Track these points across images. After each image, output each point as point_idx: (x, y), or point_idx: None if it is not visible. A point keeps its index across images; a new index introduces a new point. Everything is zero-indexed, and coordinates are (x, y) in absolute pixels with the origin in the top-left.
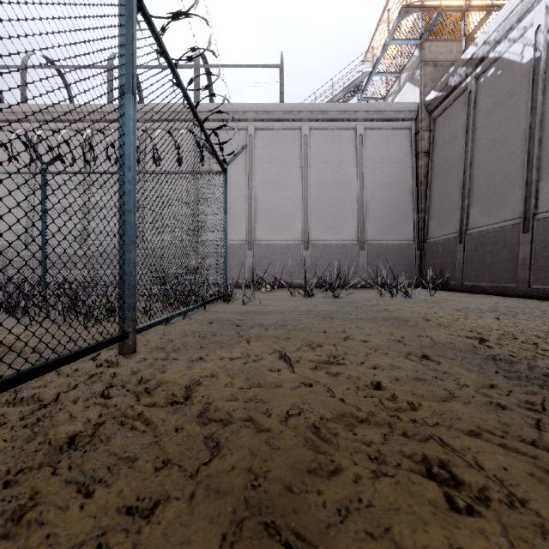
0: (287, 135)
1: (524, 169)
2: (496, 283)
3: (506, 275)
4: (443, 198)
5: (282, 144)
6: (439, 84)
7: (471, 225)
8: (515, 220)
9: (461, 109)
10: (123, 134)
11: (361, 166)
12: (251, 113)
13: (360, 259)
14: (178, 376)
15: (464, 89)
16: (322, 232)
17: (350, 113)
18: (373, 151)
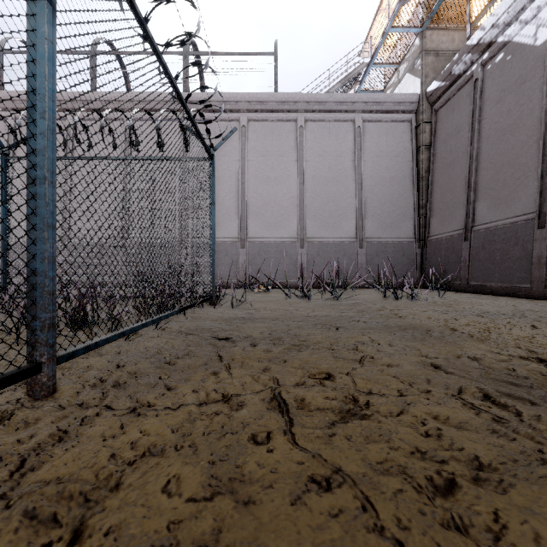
0: (282, 126)
1: (539, 159)
2: (506, 283)
3: (518, 275)
4: (446, 193)
5: (277, 136)
6: (442, 73)
7: (477, 221)
8: (528, 215)
9: (466, 99)
10: (33, 60)
11: (359, 160)
12: (244, 103)
13: (359, 257)
14: (93, 453)
15: (469, 78)
16: (318, 229)
17: (348, 104)
18: (372, 144)
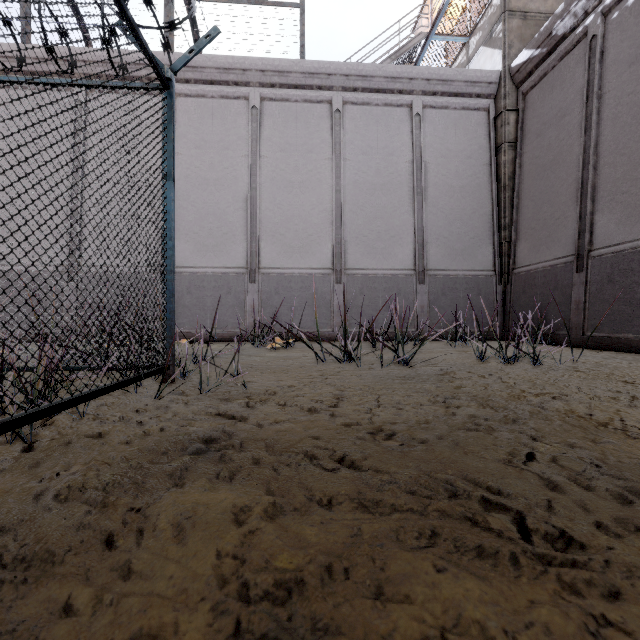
0: (310, 110)
1: None
2: None
3: None
4: (541, 206)
5: (303, 123)
6: (536, 36)
7: (598, 242)
8: None
9: (575, 68)
10: None
11: (419, 161)
12: (255, 73)
13: (418, 297)
14: None
15: (580, 37)
16: (362, 257)
17: (403, 81)
18: (436, 139)
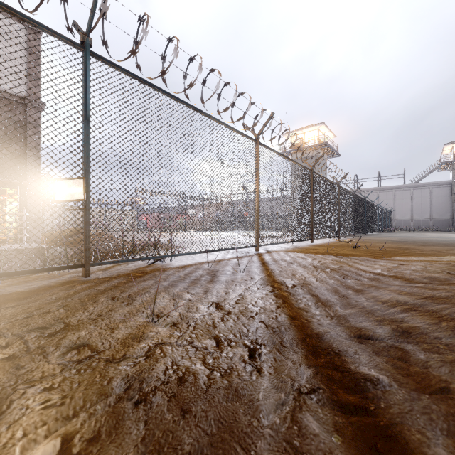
0: (406, 191)
1: None
2: None
3: None
4: None
5: (404, 194)
6: (454, 179)
7: None
8: None
9: None
10: (389, 220)
11: (431, 198)
12: (394, 187)
13: (430, 223)
14: None
15: None
16: (417, 217)
17: (427, 185)
18: (435, 194)
